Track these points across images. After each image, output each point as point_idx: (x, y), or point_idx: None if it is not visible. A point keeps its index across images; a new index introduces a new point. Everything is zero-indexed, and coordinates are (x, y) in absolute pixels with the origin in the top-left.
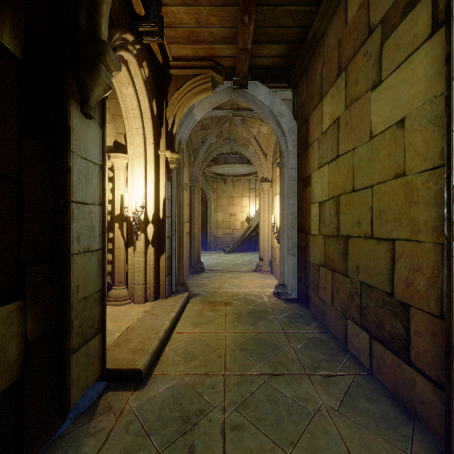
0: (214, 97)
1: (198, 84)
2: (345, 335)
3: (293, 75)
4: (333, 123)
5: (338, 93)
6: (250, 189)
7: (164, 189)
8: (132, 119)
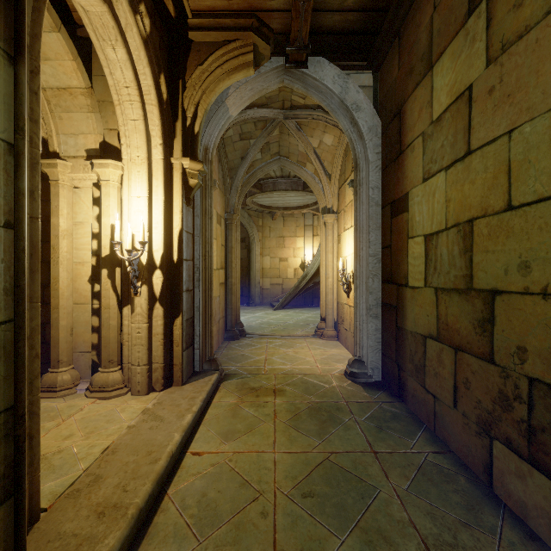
0: (257, 82)
1: (232, 56)
2: (488, 467)
3: (376, 45)
4: (458, 98)
5: (470, 44)
6: (305, 227)
7: (179, 217)
8: (126, 104)
